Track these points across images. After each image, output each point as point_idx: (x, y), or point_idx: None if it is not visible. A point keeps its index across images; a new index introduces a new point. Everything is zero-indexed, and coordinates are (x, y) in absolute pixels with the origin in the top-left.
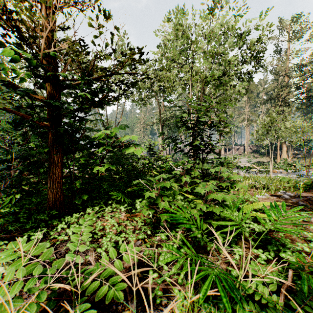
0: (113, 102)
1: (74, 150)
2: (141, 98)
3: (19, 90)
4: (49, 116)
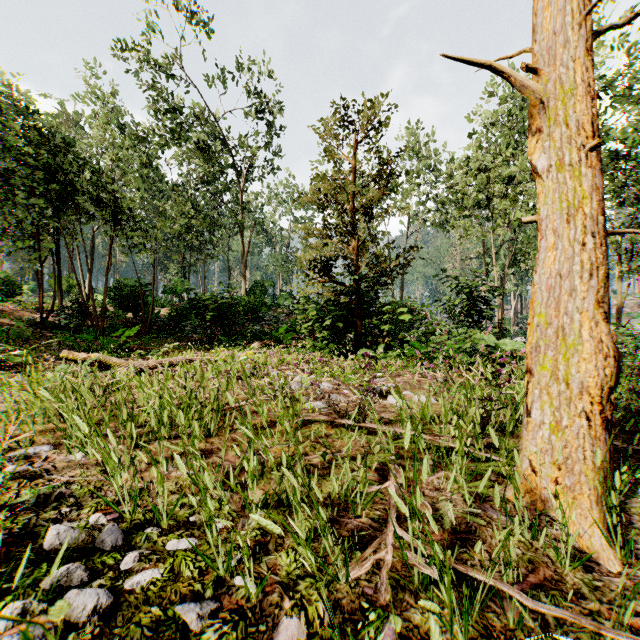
0: (392, 283)
1: (368, 317)
2: (446, 221)
3: (342, 286)
4: (356, 298)
